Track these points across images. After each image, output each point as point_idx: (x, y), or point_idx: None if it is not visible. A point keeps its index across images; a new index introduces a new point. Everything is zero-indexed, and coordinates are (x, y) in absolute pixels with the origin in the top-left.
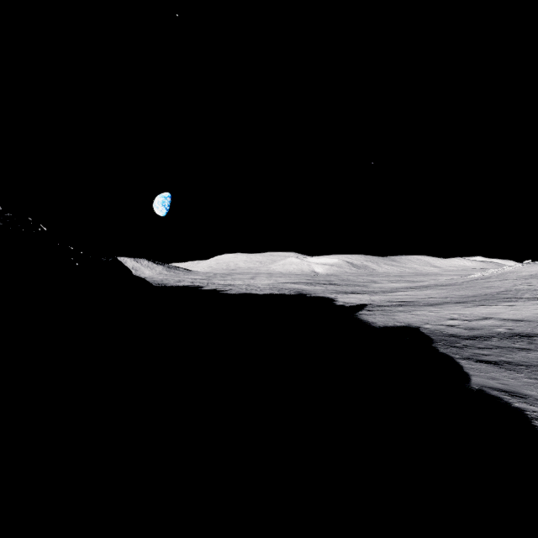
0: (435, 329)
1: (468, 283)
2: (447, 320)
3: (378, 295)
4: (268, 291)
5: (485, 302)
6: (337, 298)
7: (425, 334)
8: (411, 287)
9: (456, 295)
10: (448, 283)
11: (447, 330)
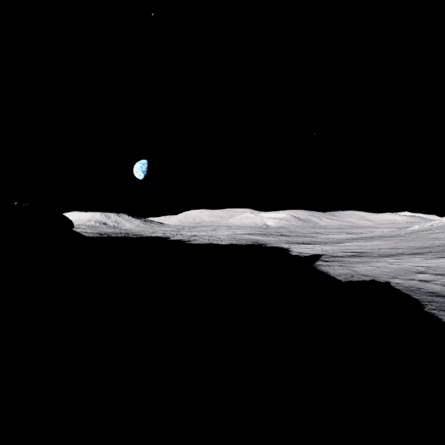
0: (408, 285)
1: (412, 235)
2: (416, 274)
3: (328, 245)
4: (228, 241)
5: (443, 253)
6: (291, 248)
7: (404, 293)
8: (356, 238)
9: (407, 246)
10: (391, 235)
11: (424, 287)
